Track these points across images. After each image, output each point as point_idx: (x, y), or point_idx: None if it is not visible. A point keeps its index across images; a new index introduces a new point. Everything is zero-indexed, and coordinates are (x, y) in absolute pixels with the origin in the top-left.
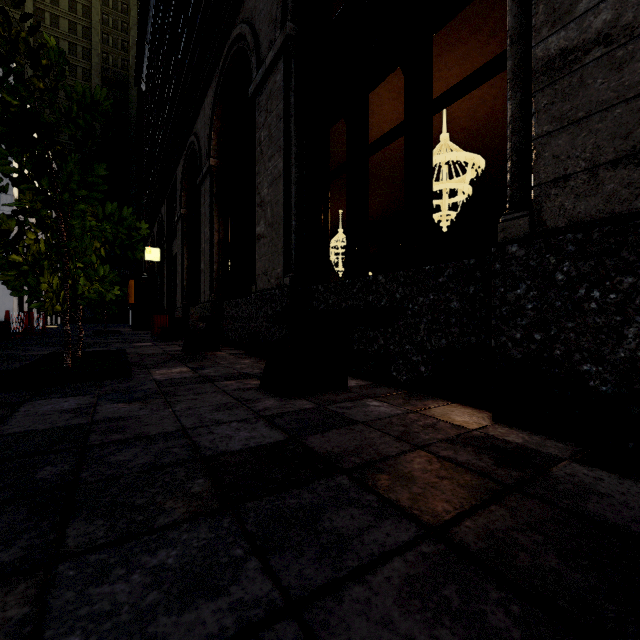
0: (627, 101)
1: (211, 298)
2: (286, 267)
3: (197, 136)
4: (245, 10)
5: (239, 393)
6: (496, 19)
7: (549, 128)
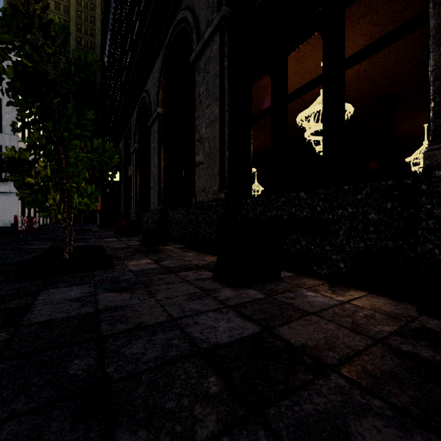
0: None
1: (159, 207)
2: (221, 186)
3: (148, 92)
4: (187, 0)
5: (199, 283)
6: (366, 5)
7: None
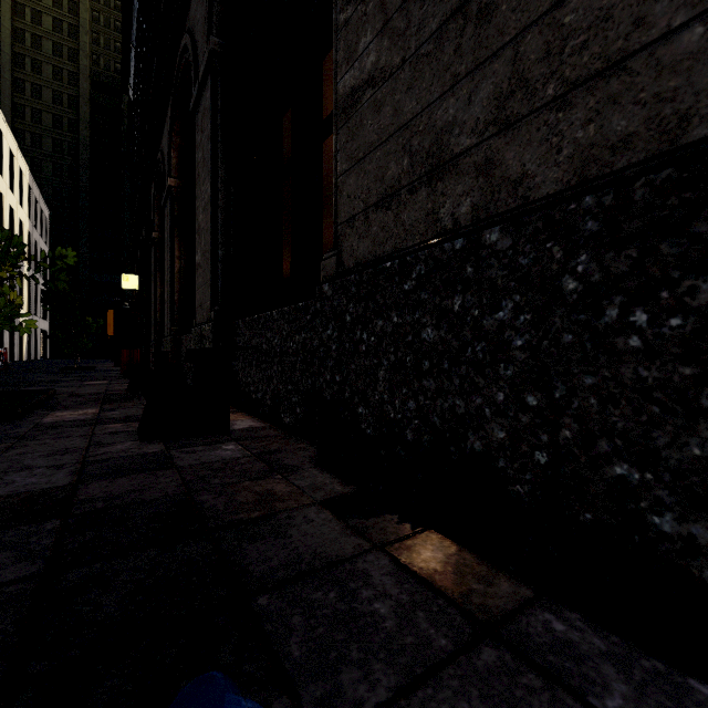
0: (382, 144)
1: (171, 332)
2: (214, 300)
3: (163, 153)
4: (190, 19)
5: (104, 437)
6: None
7: (346, 167)
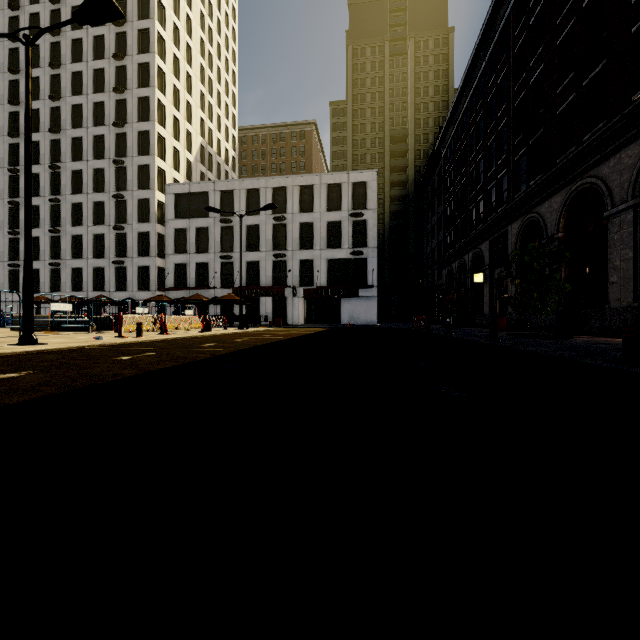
0: None
1: (559, 309)
2: (634, 298)
3: (540, 215)
4: (598, 172)
5: None
6: None
7: None
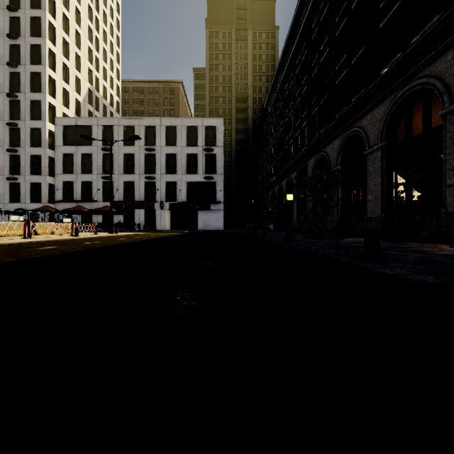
0: None
1: (338, 218)
2: (381, 211)
3: (327, 153)
4: (361, 124)
5: None
6: None
7: (448, 196)
